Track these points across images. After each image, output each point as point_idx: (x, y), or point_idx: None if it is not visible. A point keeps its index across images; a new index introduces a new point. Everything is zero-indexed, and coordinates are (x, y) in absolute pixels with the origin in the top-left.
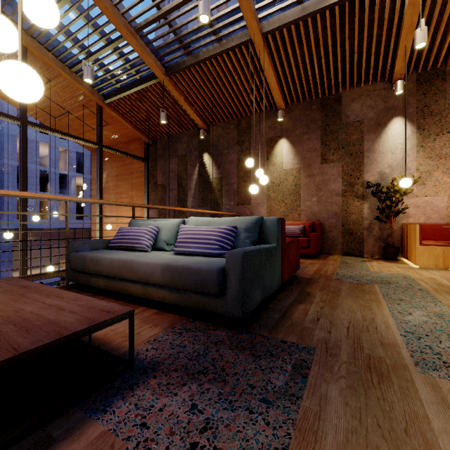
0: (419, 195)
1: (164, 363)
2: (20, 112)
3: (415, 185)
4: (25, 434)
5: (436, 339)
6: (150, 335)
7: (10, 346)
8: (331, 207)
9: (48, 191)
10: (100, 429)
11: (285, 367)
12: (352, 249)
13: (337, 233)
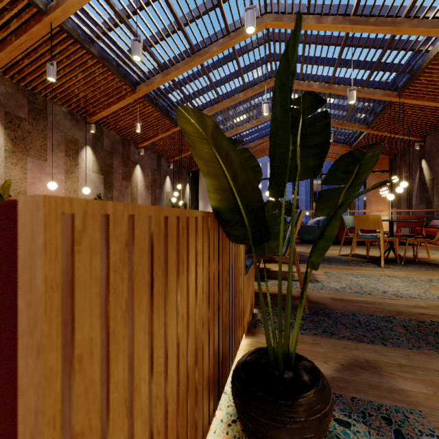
0: None
1: None
2: None
3: None
4: None
5: None
6: None
7: None
8: None
9: None
10: None
11: None
12: None
13: None
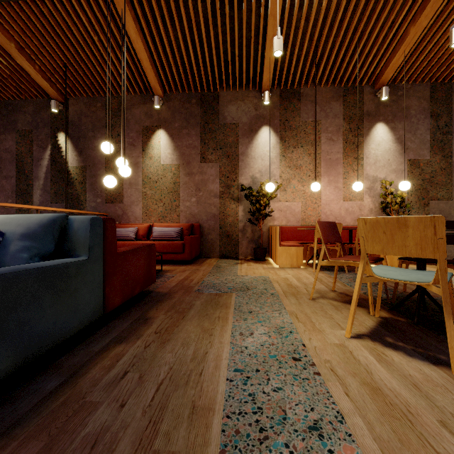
0: (282, 200)
1: None
2: None
3: (279, 191)
4: None
5: (265, 377)
6: None
7: None
8: (210, 208)
9: None
10: None
11: None
12: (229, 252)
13: (215, 236)
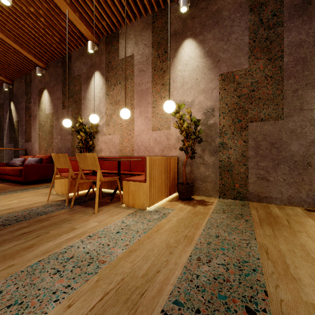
0: (106, 134)
1: None
2: None
3: (105, 126)
4: None
5: None
6: None
7: None
8: (67, 143)
9: None
10: None
11: None
12: None
13: None
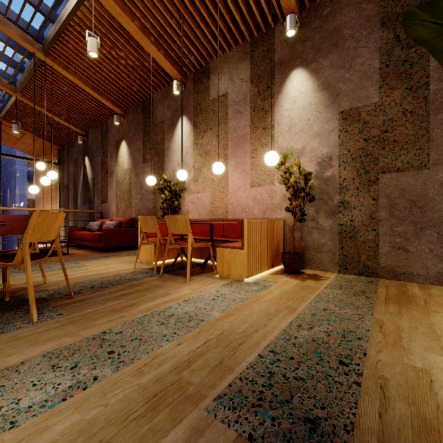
0: (194, 192)
1: None
2: None
3: (192, 182)
4: None
5: None
6: None
7: None
8: (148, 204)
9: None
10: None
11: None
12: None
13: None
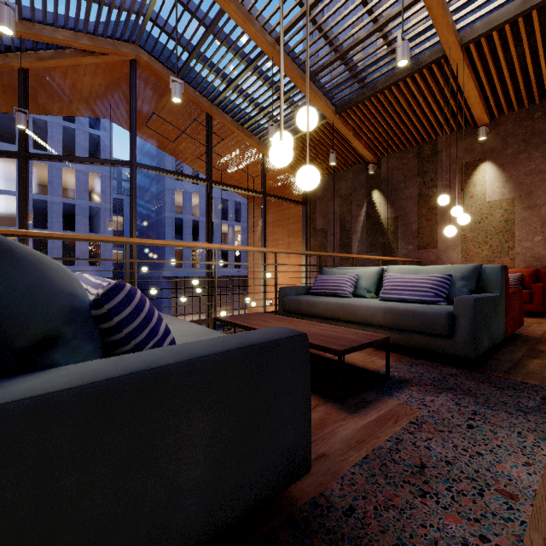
0: None
1: (412, 380)
2: (207, 174)
3: None
4: (352, 395)
5: None
6: (383, 363)
7: (339, 344)
8: None
9: (197, 240)
10: (395, 402)
11: (532, 397)
12: None
13: None
